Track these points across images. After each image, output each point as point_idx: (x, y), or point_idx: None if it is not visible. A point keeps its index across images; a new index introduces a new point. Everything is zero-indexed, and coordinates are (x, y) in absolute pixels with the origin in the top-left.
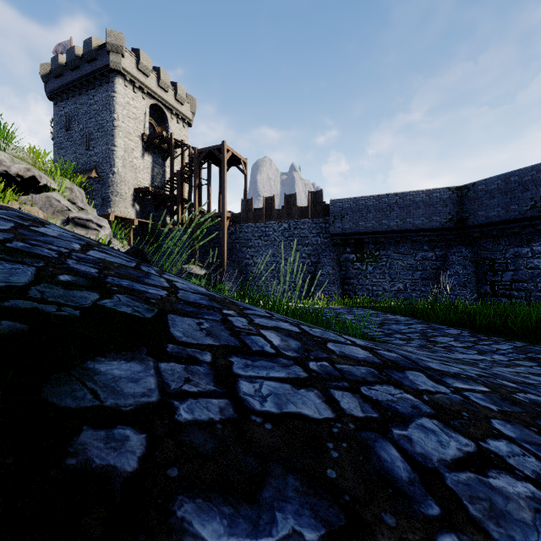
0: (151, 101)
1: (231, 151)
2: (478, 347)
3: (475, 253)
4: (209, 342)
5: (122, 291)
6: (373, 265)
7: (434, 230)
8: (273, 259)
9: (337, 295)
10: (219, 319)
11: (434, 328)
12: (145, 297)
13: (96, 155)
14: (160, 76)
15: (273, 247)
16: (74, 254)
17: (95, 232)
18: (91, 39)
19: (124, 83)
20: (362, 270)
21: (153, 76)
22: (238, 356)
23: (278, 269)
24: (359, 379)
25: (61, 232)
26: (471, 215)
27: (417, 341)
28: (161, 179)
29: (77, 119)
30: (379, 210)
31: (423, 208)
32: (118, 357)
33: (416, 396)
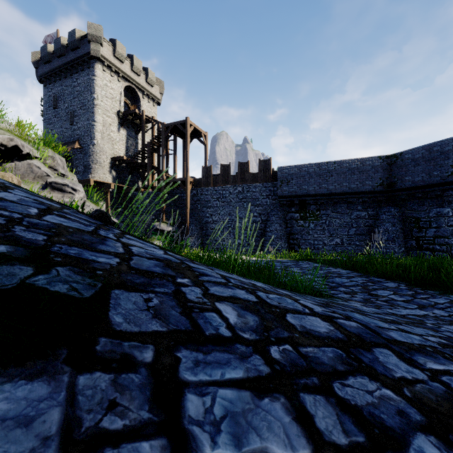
0: (126, 83)
1: (193, 126)
2: (417, 300)
3: (402, 212)
4: (154, 328)
5: (65, 262)
6: (314, 223)
7: (367, 193)
8: (229, 218)
9: (284, 248)
10: (171, 291)
11: (374, 281)
12: (91, 269)
13: (79, 129)
14: (133, 62)
15: (229, 207)
16: (27, 220)
17: (71, 195)
18: (75, 30)
19: (103, 68)
20: (305, 227)
21: (127, 62)
22: (188, 347)
23: (233, 226)
24: (329, 368)
25: (23, 196)
26: (399, 180)
27: (360, 295)
28: (134, 150)
29: (63, 99)
30: (319, 176)
31: (357, 174)
32: (17, 374)
33: (396, 390)
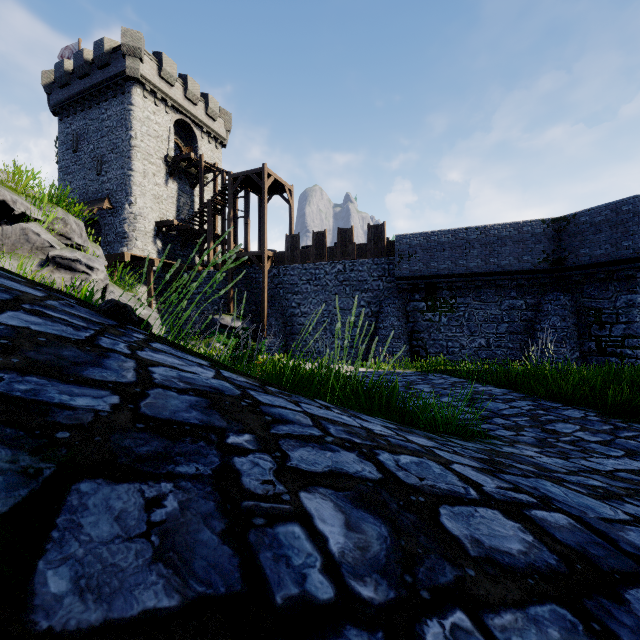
0: (177, 115)
1: (273, 176)
2: (621, 441)
3: (576, 301)
4: (147, 602)
5: None
6: (448, 316)
7: (525, 272)
8: (324, 308)
9: (404, 353)
10: (211, 469)
11: (546, 407)
12: (47, 427)
13: (110, 182)
14: (187, 86)
15: (324, 293)
16: None
17: (85, 277)
18: (103, 40)
19: (143, 93)
20: (434, 322)
21: (179, 86)
22: None
23: (331, 320)
24: None
25: None
26: (571, 254)
27: (529, 432)
28: (189, 211)
29: (86, 138)
30: (455, 248)
31: (510, 245)
32: None
33: None
